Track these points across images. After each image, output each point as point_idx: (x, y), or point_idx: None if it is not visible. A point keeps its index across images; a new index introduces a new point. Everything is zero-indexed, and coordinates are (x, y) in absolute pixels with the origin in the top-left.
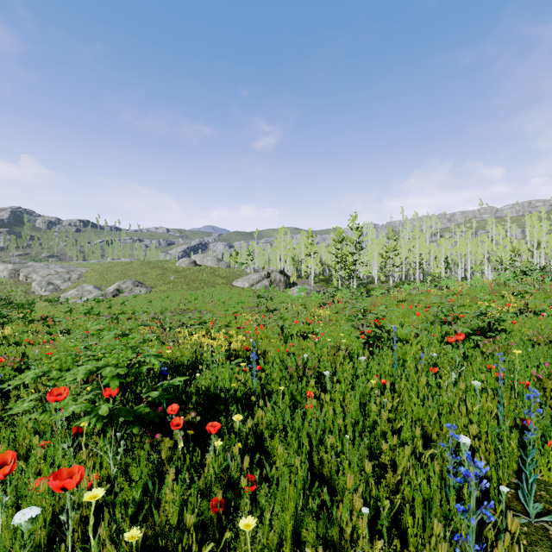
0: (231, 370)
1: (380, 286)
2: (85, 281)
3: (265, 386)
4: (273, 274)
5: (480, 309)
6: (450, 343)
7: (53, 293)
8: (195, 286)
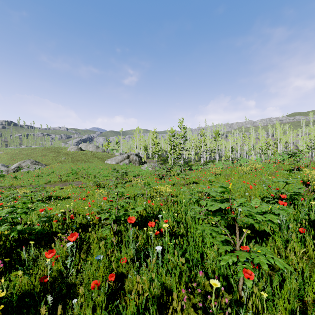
0: None
1: (196, 163)
2: None
3: None
4: (131, 156)
5: None
6: None
7: None
8: (78, 164)
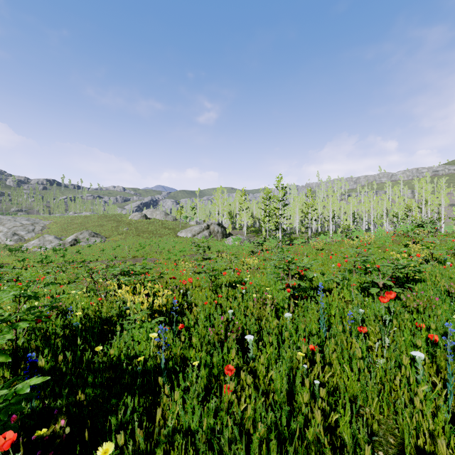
0: (146, 334)
1: (301, 236)
2: (48, 232)
3: (183, 352)
4: (212, 226)
5: (400, 261)
6: (372, 295)
7: (18, 243)
8: (144, 237)
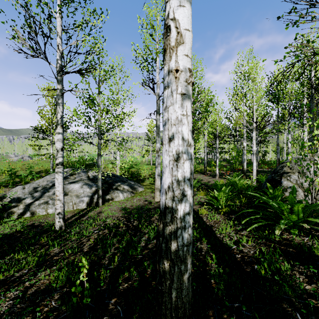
0: None
1: None
2: None
3: None
4: (25, 157)
5: None
6: None
7: None
8: None
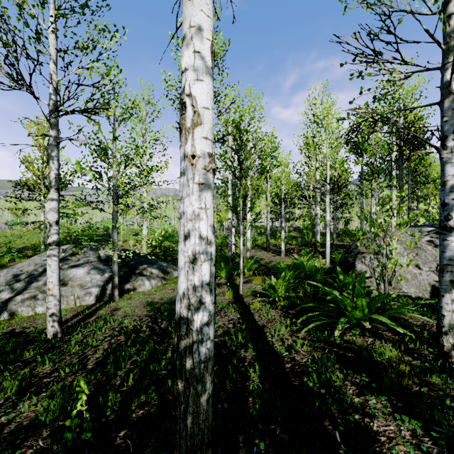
0: None
1: None
2: None
3: None
4: None
5: None
6: None
7: None
8: None
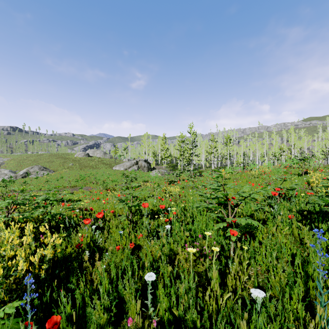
0: None
1: (206, 170)
2: (5, 167)
3: None
4: (140, 162)
5: None
6: None
7: None
8: (86, 170)
